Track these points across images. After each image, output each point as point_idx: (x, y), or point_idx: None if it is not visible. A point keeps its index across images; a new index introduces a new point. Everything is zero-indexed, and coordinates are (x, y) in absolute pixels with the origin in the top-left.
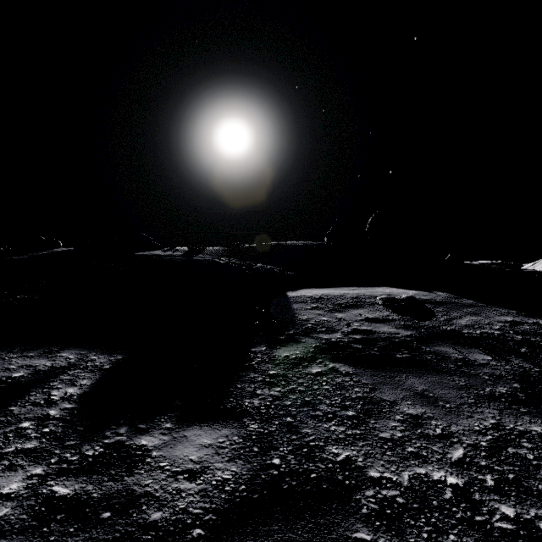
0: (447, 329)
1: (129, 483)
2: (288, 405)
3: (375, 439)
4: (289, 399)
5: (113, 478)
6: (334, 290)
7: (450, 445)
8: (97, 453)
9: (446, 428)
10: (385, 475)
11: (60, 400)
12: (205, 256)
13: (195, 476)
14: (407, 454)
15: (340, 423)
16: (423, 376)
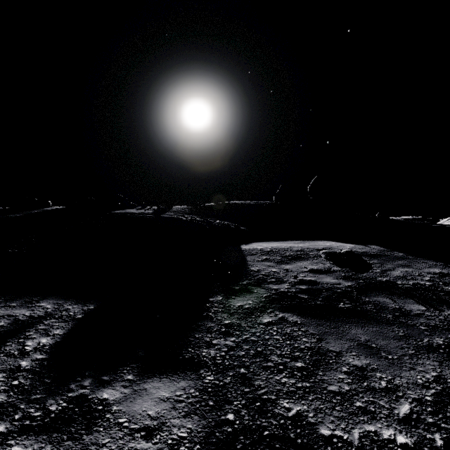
0: (383, 280)
1: (87, 443)
2: (242, 355)
3: (324, 392)
4: (242, 349)
5: (72, 436)
6: (282, 244)
7: (396, 400)
8: (60, 408)
9: (391, 380)
10: (336, 433)
11: (33, 350)
12: (172, 213)
13: (151, 434)
14: (356, 409)
15: (290, 375)
16: (365, 326)
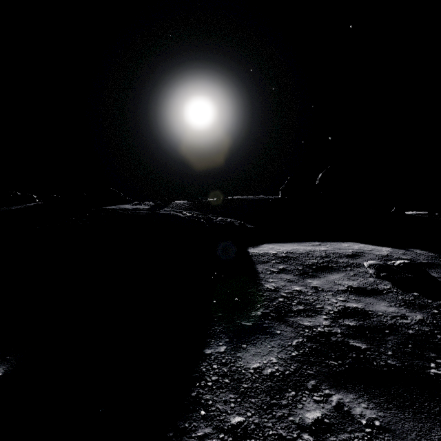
0: None
1: None
2: None
3: None
4: None
5: None
6: (298, 246)
7: None
8: None
9: None
10: None
11: None
12: (170, 209)
13: None
14: None
15: None
16: None
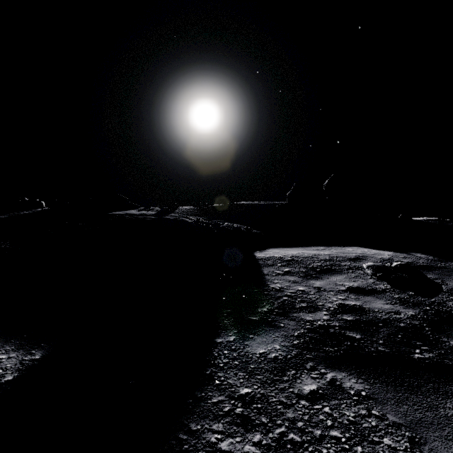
0: None
1: None
2: None
3: None
4: None
5: None
6: (303, 251)
7: None
8: None
9: None
10: None
11: None
12: (176, 215)
13: None
14: None
15: None
16: None
